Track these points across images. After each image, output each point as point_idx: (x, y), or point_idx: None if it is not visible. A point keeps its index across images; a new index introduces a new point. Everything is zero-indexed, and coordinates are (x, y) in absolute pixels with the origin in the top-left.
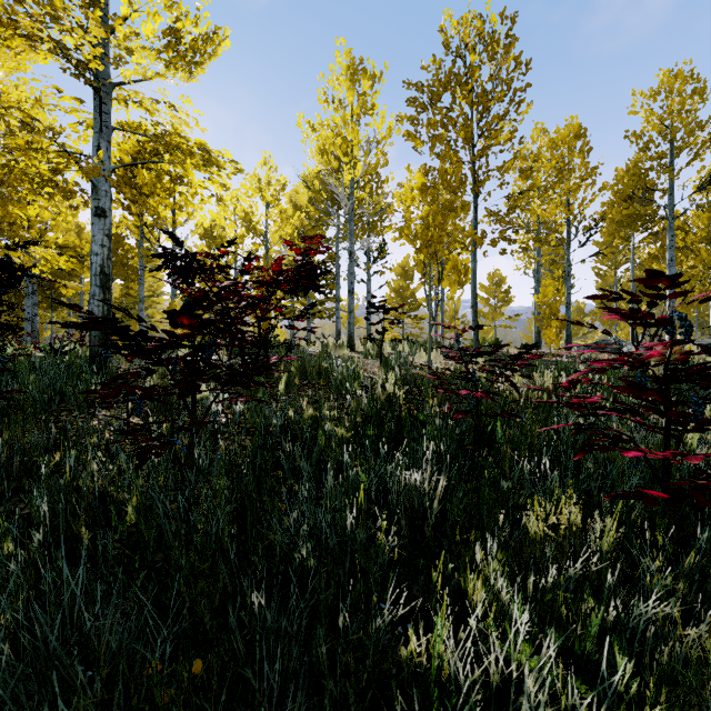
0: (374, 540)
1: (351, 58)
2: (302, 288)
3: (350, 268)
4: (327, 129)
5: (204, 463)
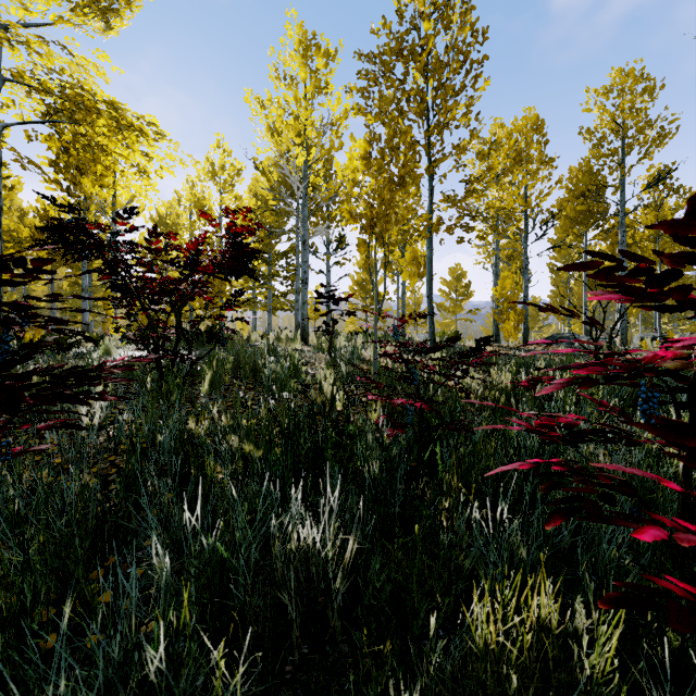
0: (241, 650)
1: (303, 32)
2: (231, 272)
3: (303, 256)
4: (278, 107)
5: (21, 512)
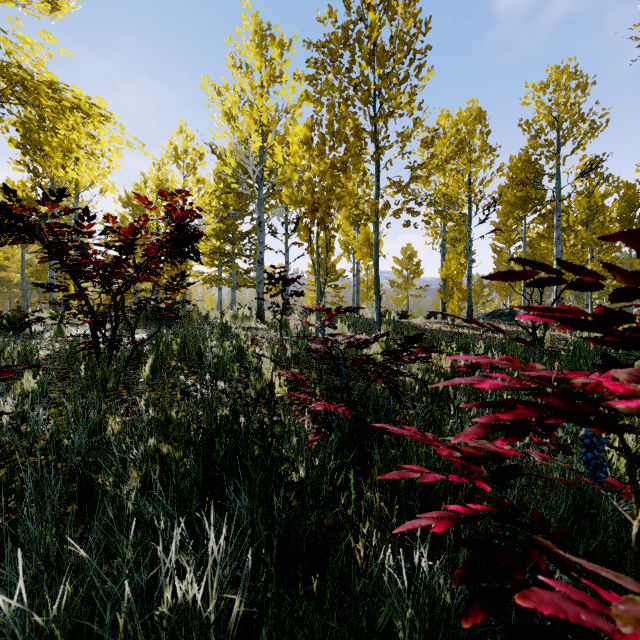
0: None
1: (258, 22)
2: (173, 255)
3: (259, 237)
4: (234, 94)
5: None
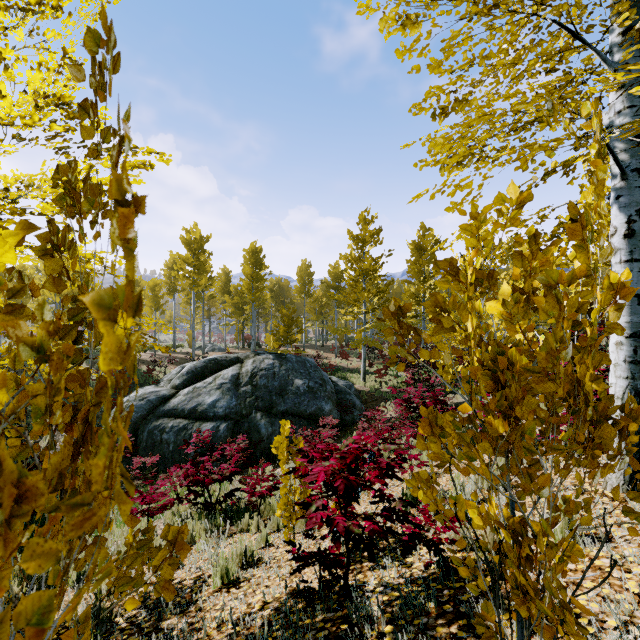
0: None
1: None
2: None
3: None
4: None
5: None
